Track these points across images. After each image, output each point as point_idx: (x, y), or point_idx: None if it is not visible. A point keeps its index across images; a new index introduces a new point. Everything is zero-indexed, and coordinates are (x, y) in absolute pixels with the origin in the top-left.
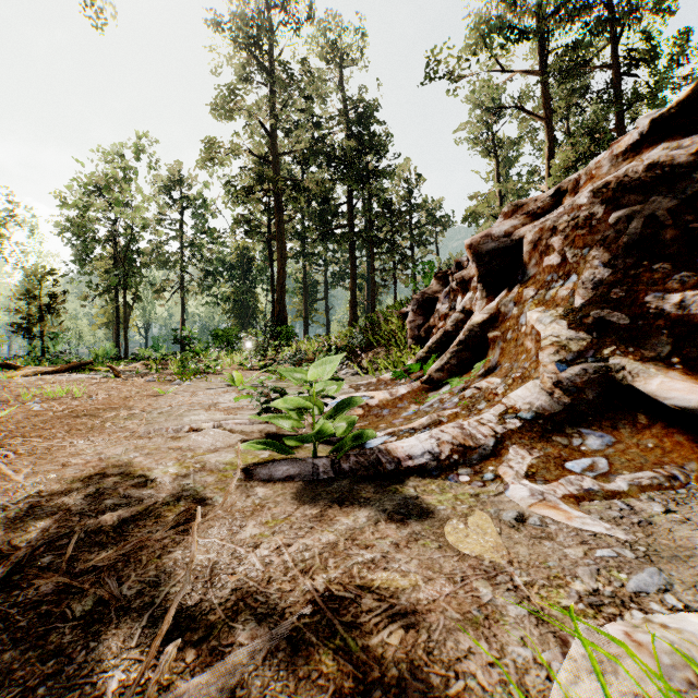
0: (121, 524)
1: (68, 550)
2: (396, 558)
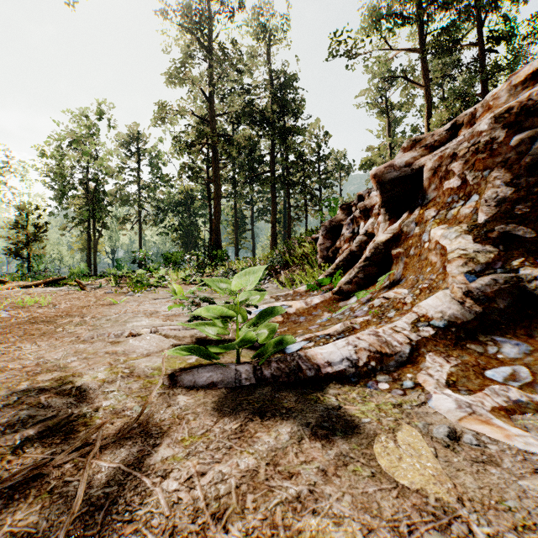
0: (24, 443)
1: None
2: (325, 493)
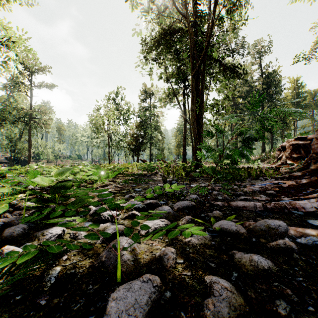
0: None
1: None
2: None
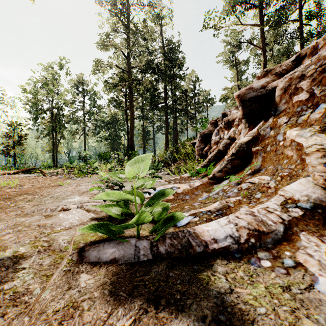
0: None
1: None
2: None
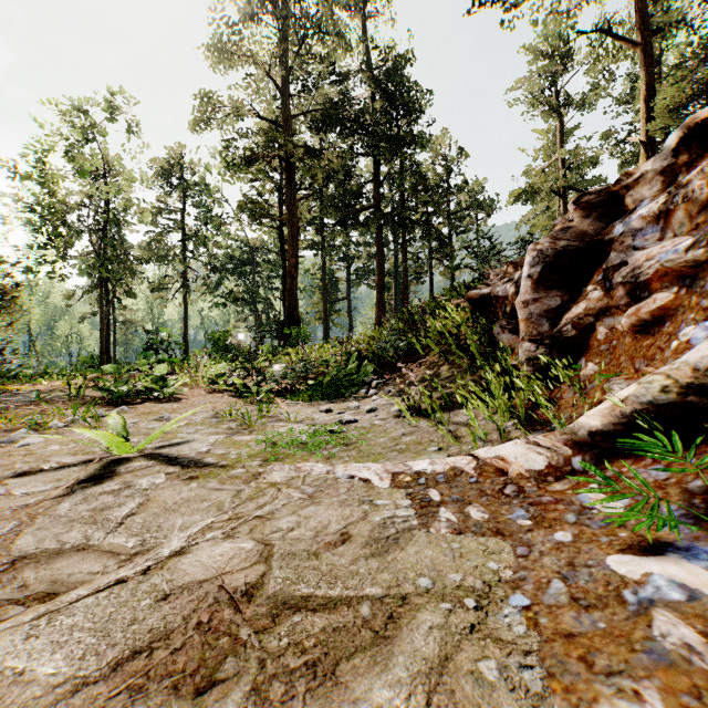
0: None
1: None
2: None
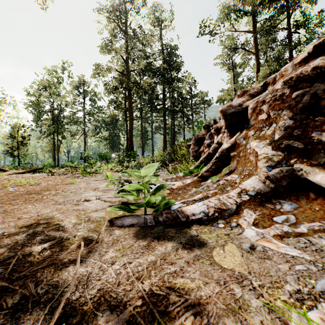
0: (42, 250)
1: (10, 266)
2: (188, 270)
